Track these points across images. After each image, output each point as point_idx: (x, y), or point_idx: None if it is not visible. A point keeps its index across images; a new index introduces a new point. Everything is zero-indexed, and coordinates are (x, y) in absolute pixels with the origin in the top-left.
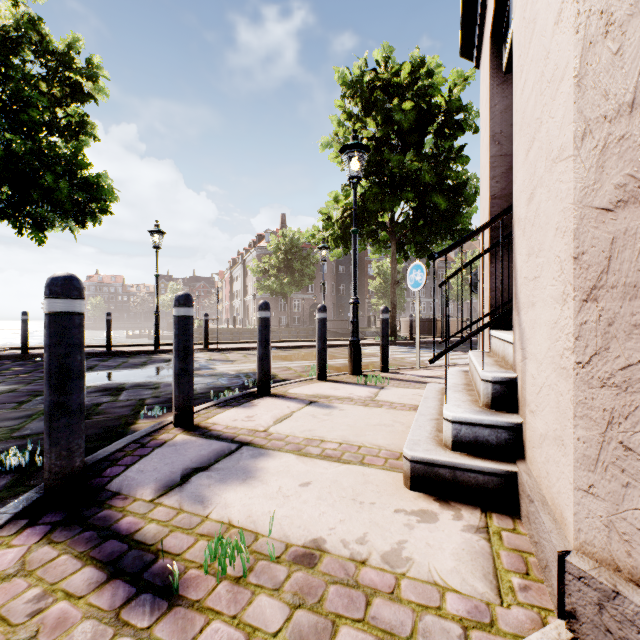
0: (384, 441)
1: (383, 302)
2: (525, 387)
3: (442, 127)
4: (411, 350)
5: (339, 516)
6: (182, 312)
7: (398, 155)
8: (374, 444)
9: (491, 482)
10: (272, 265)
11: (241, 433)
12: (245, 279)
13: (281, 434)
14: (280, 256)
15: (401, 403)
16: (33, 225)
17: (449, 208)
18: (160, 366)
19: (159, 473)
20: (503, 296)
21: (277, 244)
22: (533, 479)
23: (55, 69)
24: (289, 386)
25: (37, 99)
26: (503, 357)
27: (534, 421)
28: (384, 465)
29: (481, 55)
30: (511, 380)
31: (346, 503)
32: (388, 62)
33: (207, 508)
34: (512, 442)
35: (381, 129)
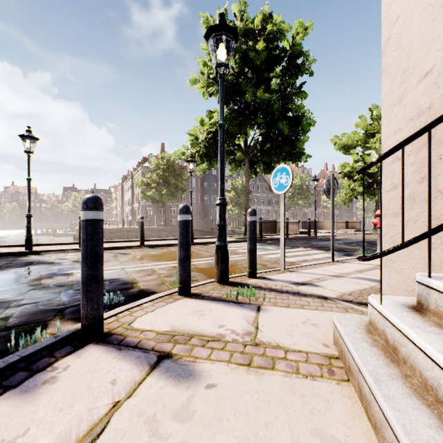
0: None
1: (236, 209)
2: None
3: (287, 67)
4: (263, 246)
5: None
6: None
7: (252, 87)
8: None
9: None
10: (153, 180)
11: None
12: (133, 191)
13: None
14: (159, 173)
15: (299, 350)
16: None
17: (290, 135)
18: (10, 272)
19: None
20: None
21: (157, 164)
22: None
23: None
24: (139, 311)
25: None
26: None
27: None
28: None
29: None
30: None
31: None
32: (243, 16)
33: None
34: None
35: (239, 65)
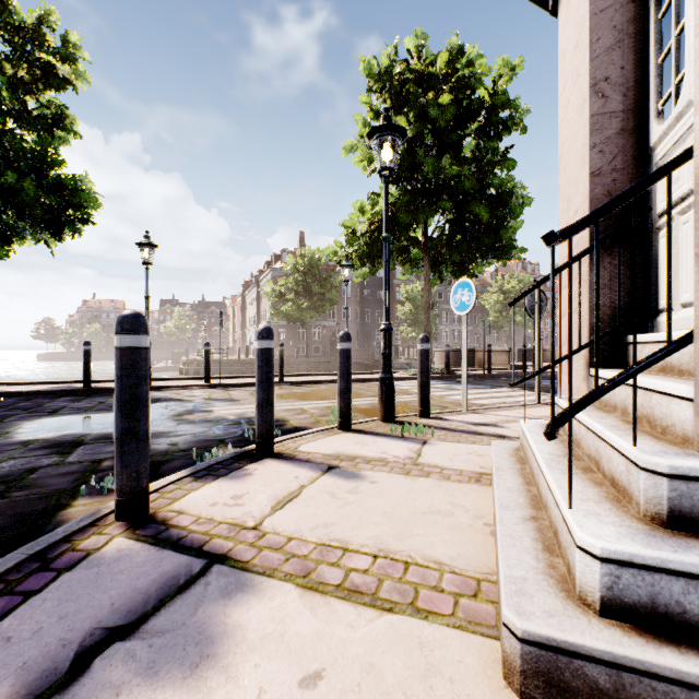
0: (444, 550)
1: (413, 330)
2: None
3: (485, 125)
4: (449, 386)
5: None
6: (127, 342)
7: (434, 158)
8: (429, 557)
9: None
10: (289, 288)
11: (217, 533)
12: (259, 304)
13: (280, 535)
14: (298, 278)
15: (455, 469)
16: None
17: (492, 221)
18: None
19: (37, 646)
20: (609, 318)
21: (295, 265)
22: None
23: (21, 46)
24: (301, 440)
25: None
26: (645, 417)
27: None
28: (455, 615)
29: None
30: None
31: None
32: (421, 52)
33: None
34: None
35: (414, 127)
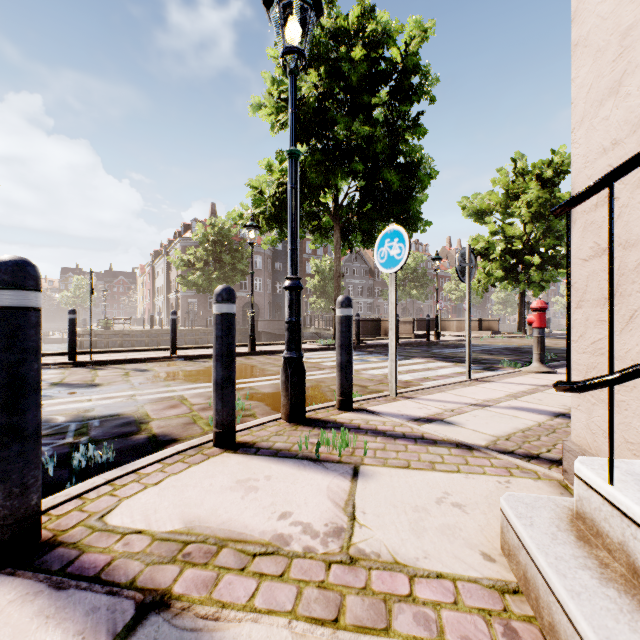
0: None
1: (322, 301)
2: None
3: (397, 87)
4: (362, 357)
5: None
6: None
7: (346, 116)
8: None
9: None
10: (198, 258)
11: None
12: (169, 274)
13: None
14: (208, 248)
15: (439, 574)
16: None
17: (401, 191)
18: None
19: None
20: None
21: (204, 234)
22: None
23: None
24: (130, 483)
25: None
26: None
27: None
28: None
29: None
30: None
31: None
32: (332, 9)
33: None
34: None
35: (325, 83)
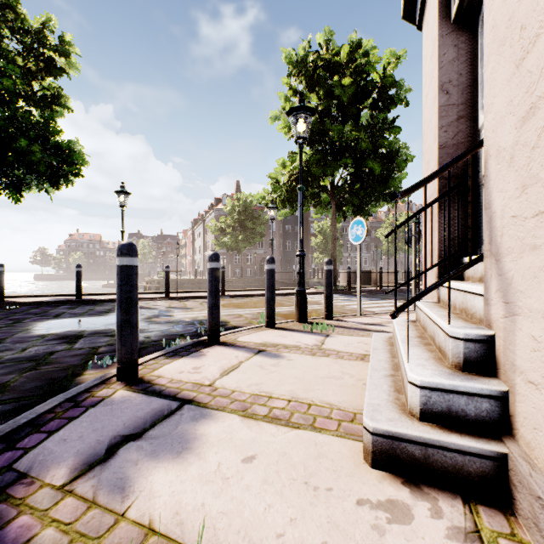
0: (335, 397)
1: (323, 256)
2: (514, 349)
3: (377, 101)
4: (350, 298)
5: (289, 512)
6: (125, 262)
7: (338, 125)
8: (325, 401)
9: (473, 464)
10: (228, 224)
11: (185, 388)
12: (205, 237)
13: (227, 389)
14: (235, 217)
15: (347, 352)
16: (10, 186)
17: (383, 173)
18: None
19: (83, 443)
20: (452, 246)
21: (232, 206)
22: (539, 472)
23: (30, 45)
24: (239, 334)
25: (11, 70)
26: (464, 309)
27: (538, 396)
28: (338, 430)
29: (424, 15)
30: (487, 338)
31: (297, 489)
32: (329, 44)
33: (126, 499)
34: (495, 414)
35: (323, 103)
